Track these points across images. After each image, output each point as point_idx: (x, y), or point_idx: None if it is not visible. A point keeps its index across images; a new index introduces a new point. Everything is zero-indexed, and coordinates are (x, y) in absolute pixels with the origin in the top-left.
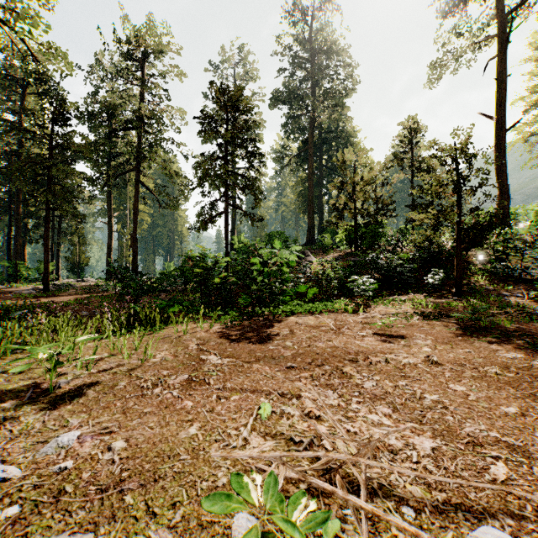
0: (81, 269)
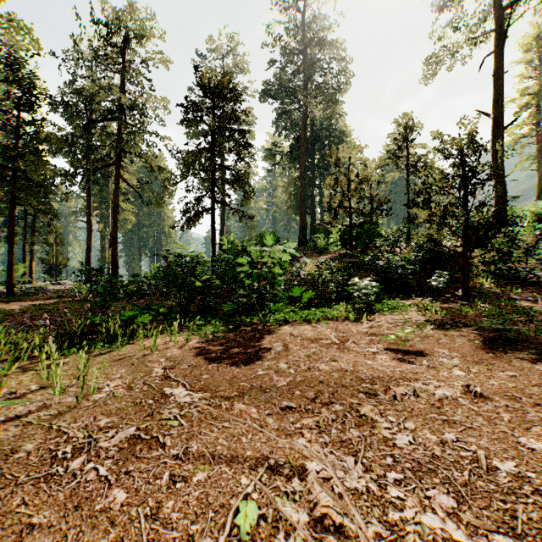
0: (59, 271)
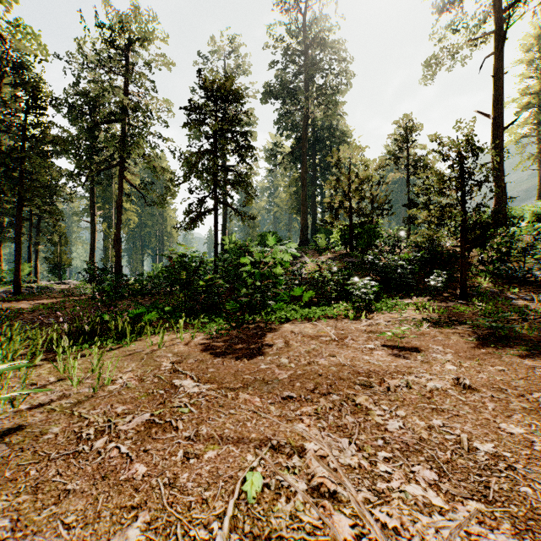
0: (63, 270)
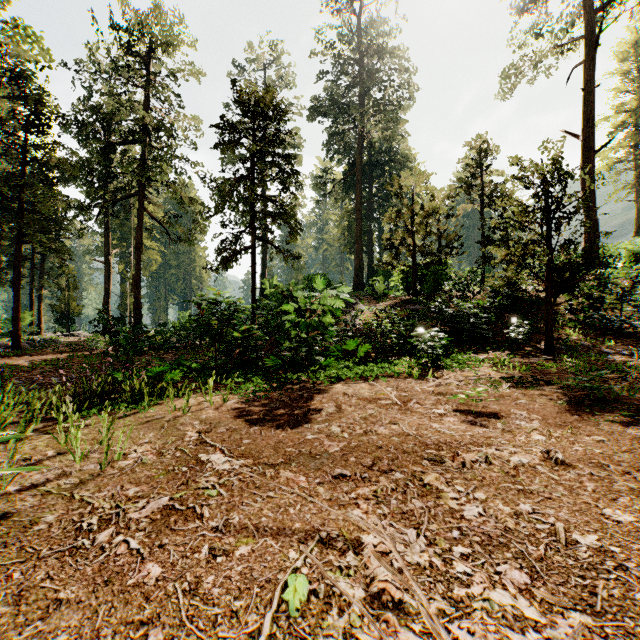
0: (72, 320)
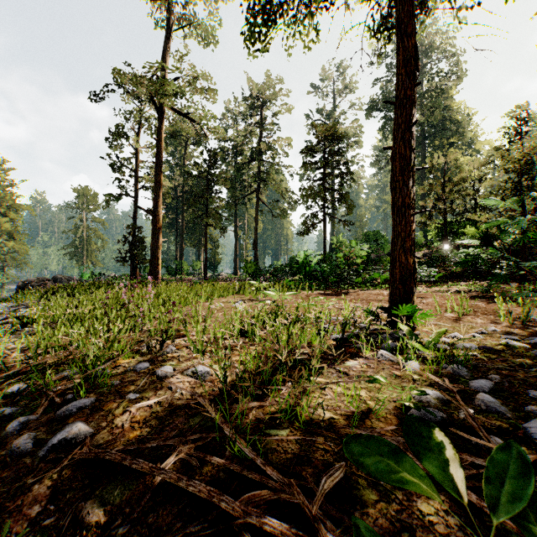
0: (216, 266)
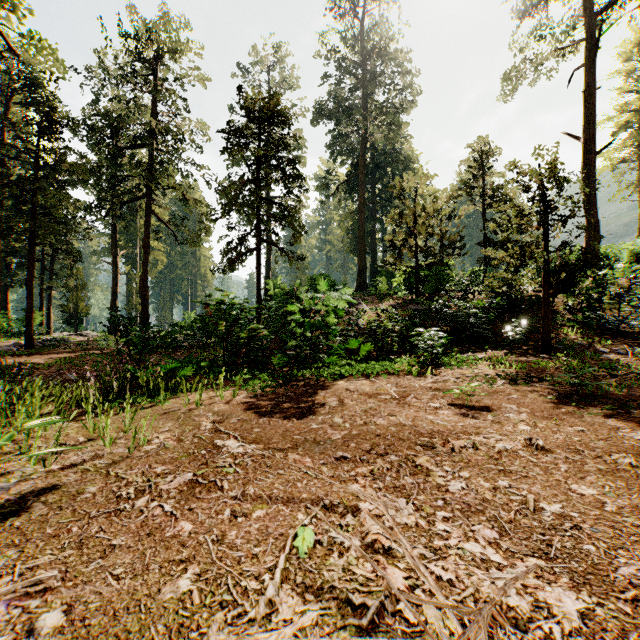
0: (80, 320)
